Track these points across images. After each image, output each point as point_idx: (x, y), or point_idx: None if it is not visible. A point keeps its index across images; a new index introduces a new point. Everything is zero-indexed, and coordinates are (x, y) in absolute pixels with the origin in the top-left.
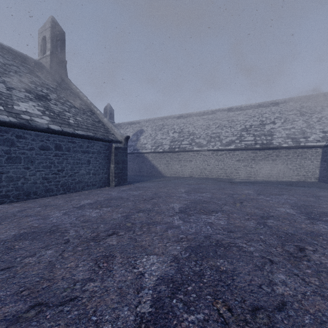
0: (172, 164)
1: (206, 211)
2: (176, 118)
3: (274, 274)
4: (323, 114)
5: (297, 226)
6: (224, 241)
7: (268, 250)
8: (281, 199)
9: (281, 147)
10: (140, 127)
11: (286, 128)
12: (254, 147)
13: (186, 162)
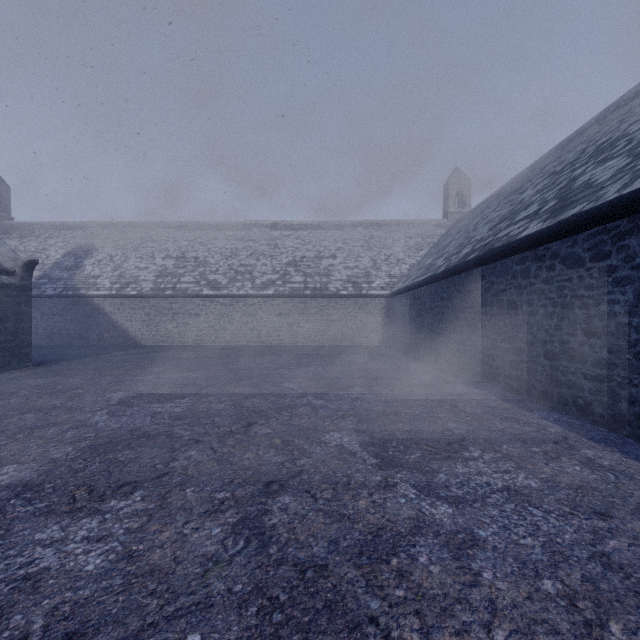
0: (159, 321)
1: (168, 398)
2: (174, 229)
3: (186, 452)
4: (392, 250)
5: (278, 402)
6: (156, 431)
7: (207, 432)
8: (303, 371)
9: (338, 296)
10: (87, 239)
11: (348, 267)
12: (303, 293)
13: (188, 318)
